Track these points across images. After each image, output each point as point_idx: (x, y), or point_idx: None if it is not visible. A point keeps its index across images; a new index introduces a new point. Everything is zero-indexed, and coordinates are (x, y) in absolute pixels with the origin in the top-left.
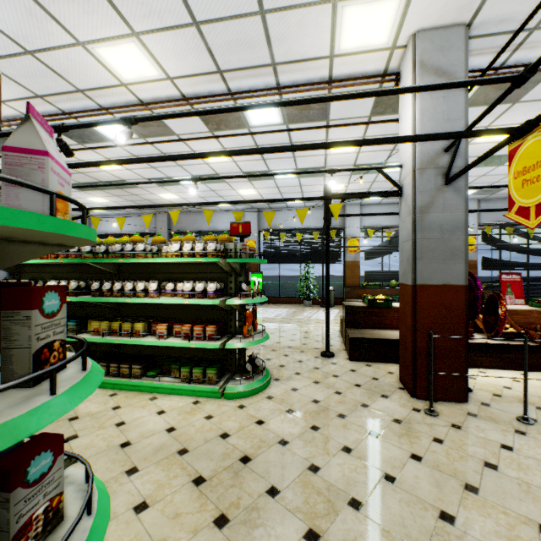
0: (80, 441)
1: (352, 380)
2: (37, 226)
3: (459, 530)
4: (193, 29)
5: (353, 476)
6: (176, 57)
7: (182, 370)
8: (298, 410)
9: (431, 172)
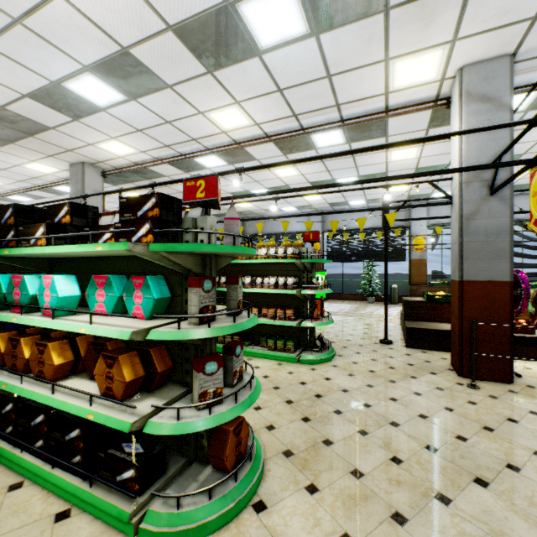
0: None
1: (405, 361)
2: (249, 252)
3: (468, 444)
4: (277, 93)
5: (395, 412)
6: (263, 111)
7: (268, 341)
8: (357, 375)
9: (476, 185)
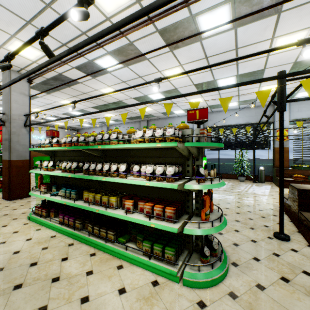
0: None
1: None
2: None
3: None
4: None
5: None
6: None
7: (144, 244)
8: None
9: None
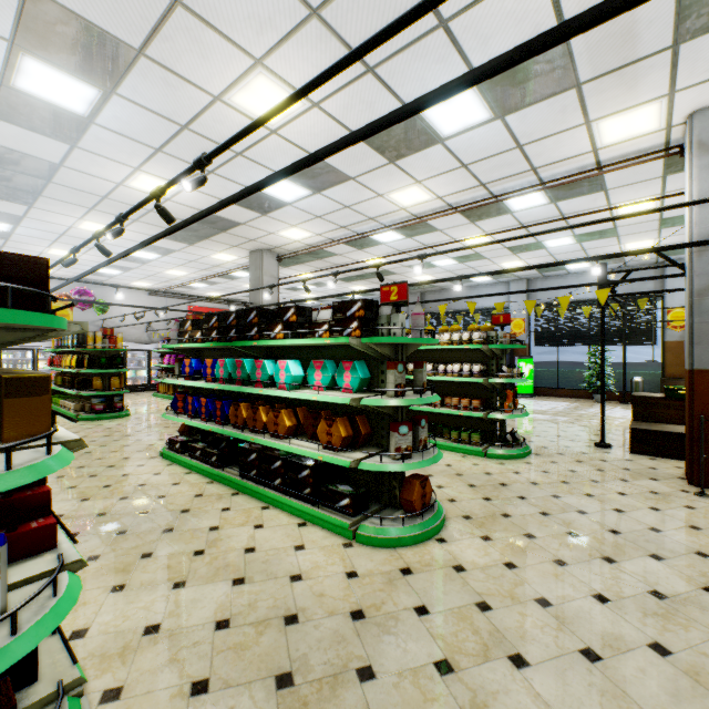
0: None
1: (621, 465)
2: (432, 342)
3: (660, 534)
4: (461, 169)
5: (587, 504)
6: (446, 185)
7: (451, 433)
8: (553, 472)
9: None
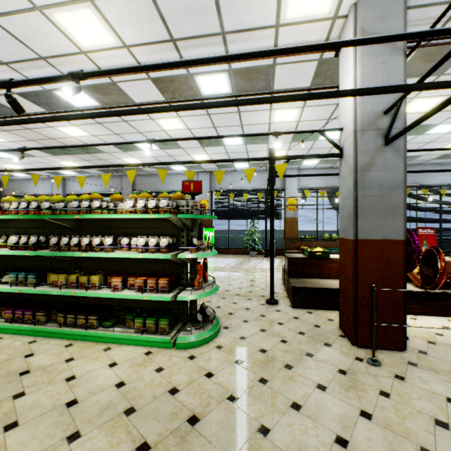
0: (26, 400)
1: (295, 328)
2: None
3: None
4: None
5: (305, 439)
6: (130, 24)
7: (135, 321)
8: (247, 360)
9: (371, 133)
